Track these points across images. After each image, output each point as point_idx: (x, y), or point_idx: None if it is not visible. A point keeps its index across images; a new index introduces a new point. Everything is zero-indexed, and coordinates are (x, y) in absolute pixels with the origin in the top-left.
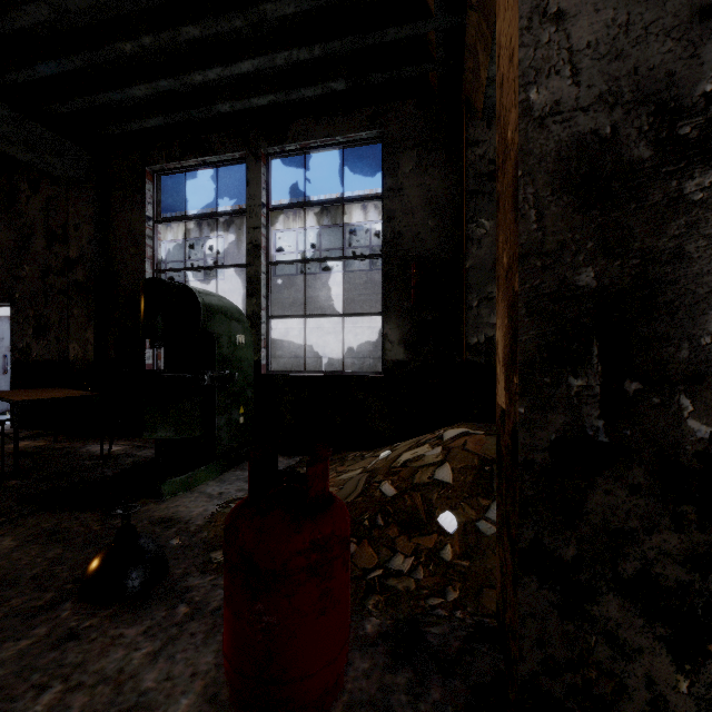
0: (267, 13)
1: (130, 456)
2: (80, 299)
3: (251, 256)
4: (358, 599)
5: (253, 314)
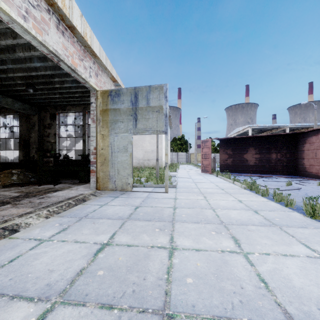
0: None
1: None
2: None
3: None
4: None
5: None
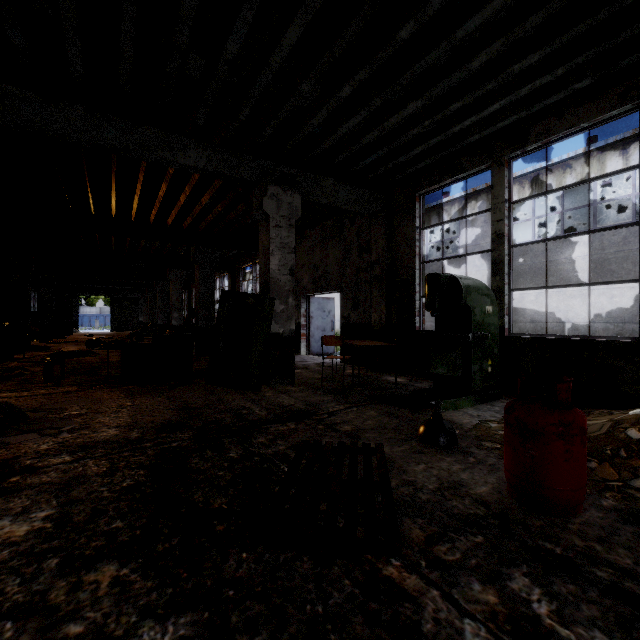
0: (514, 71)
1: (411, 385)
2: (377, 286)
3: (495, 243)
4: (596, 489)
5: (496, 288)
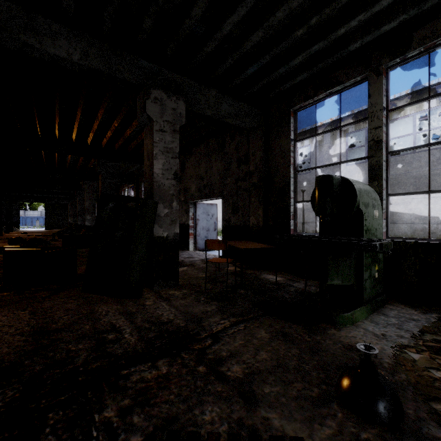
0: None
1: (290, 286)
2: (255, 193)
3: (373, 150)
4: None
5: None
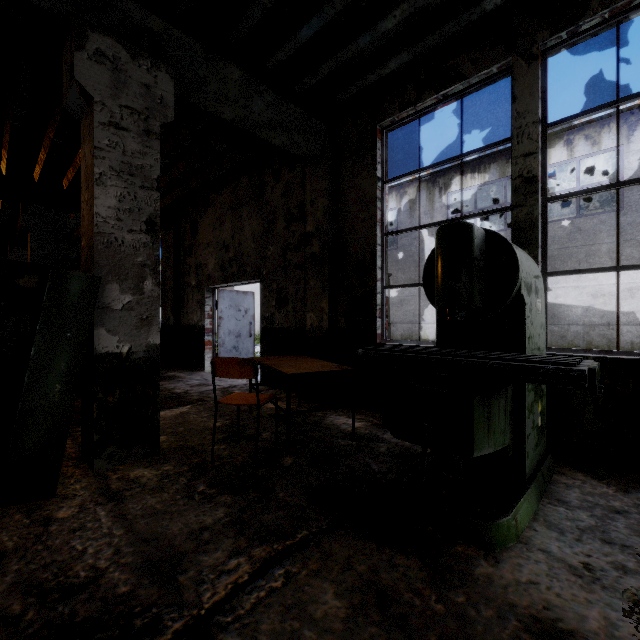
0: None
1: (379, 440)
2: (316, 271)
3: (520, 194)
4: None
5: None
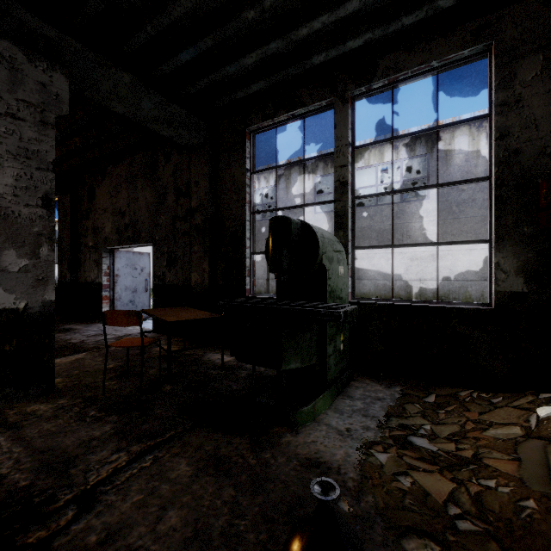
0: None
1: (242, 369)
2: (199, 239)
3: (338, 192)
4: None
5: None
